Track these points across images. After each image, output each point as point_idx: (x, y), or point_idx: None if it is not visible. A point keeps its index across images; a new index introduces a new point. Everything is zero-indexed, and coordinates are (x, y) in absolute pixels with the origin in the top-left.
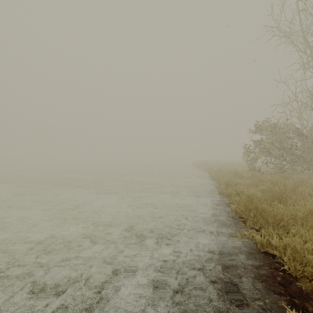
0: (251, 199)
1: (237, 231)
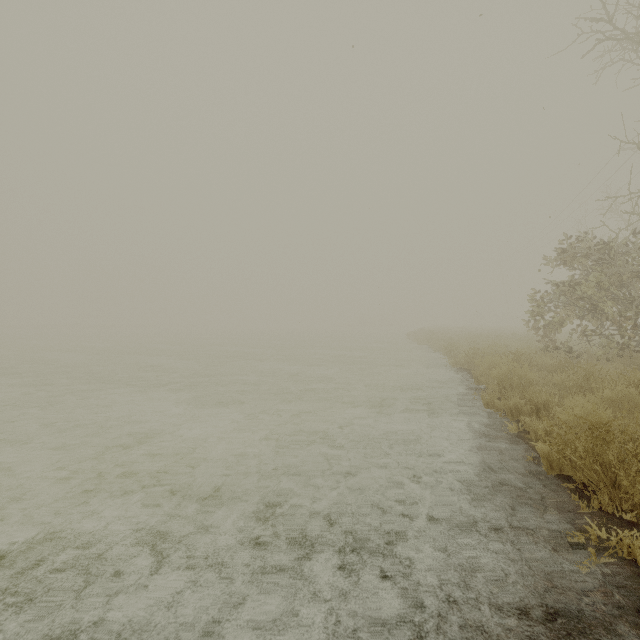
0: (604, 434)
1: (569, 523)
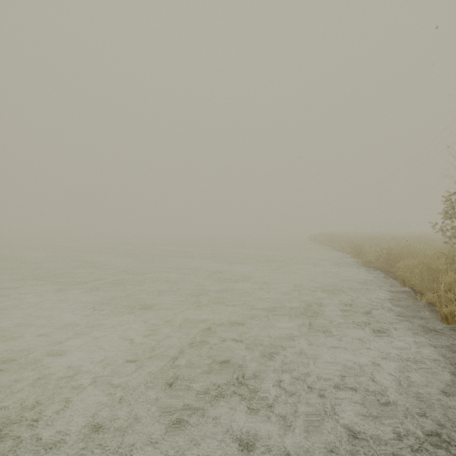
0: None
1: None
